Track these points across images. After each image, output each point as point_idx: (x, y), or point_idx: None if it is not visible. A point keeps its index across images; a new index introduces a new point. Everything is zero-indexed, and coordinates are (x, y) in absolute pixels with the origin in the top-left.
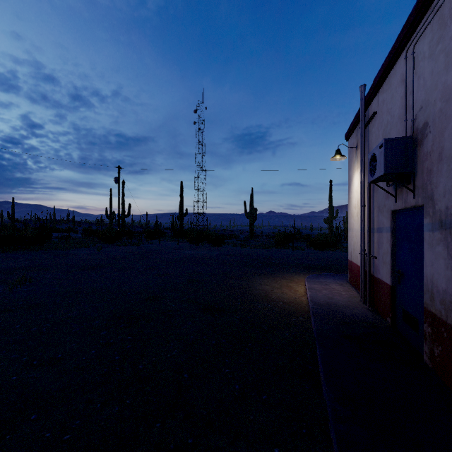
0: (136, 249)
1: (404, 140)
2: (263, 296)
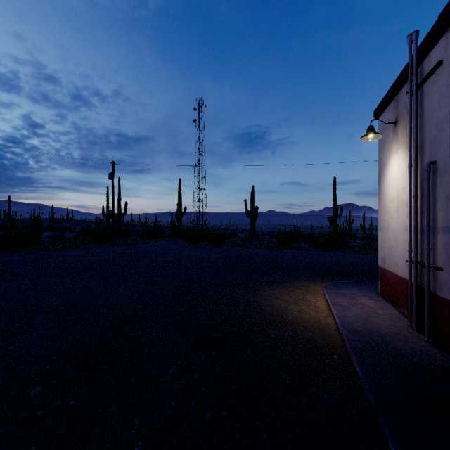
0: (129, 250)
1: None
2: (276, 316)
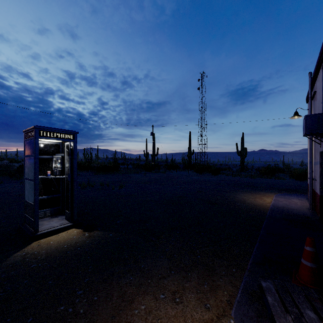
0: (164, 175)
1: (317, 115)
2: (242, 201)
